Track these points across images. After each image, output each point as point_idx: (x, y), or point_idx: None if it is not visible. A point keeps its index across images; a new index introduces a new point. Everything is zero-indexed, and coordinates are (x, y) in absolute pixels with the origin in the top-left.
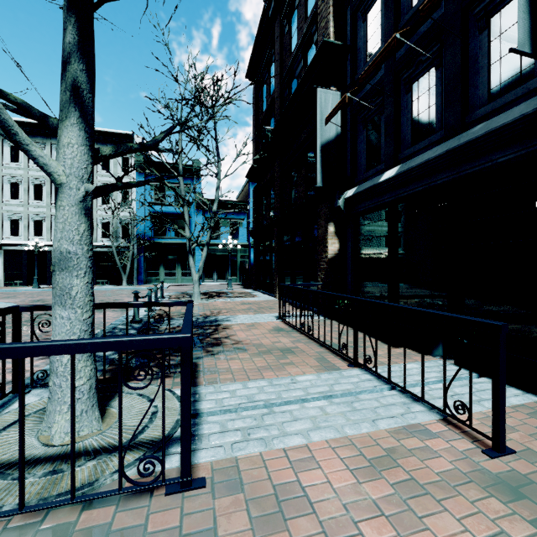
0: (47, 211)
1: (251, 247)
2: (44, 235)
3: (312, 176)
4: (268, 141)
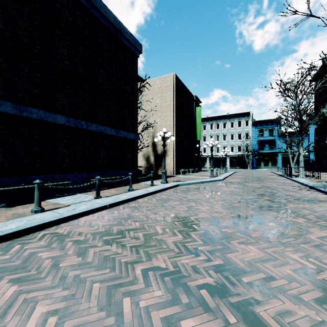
0: (220, 144)
1: (310, 152)
2: (219, 152)
3: None
4: (324, 116)
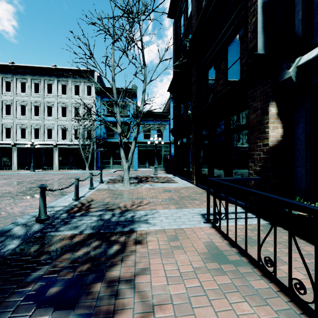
0: (41, 122)
1: (171, 144)
2: (40, 138)
3: (234, 66)
4: (186, 50)
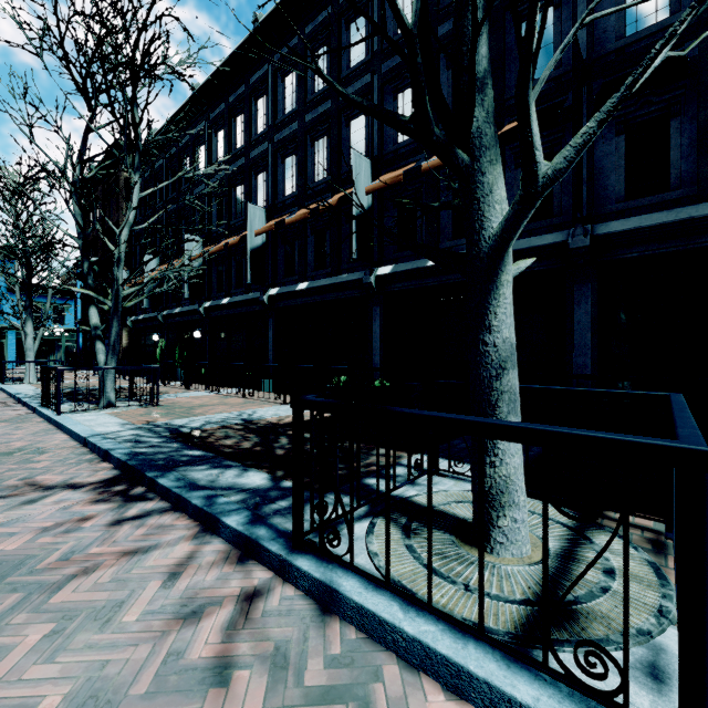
0: None
1: (80, 332)
2: None
3: None
4: (92, 267)
